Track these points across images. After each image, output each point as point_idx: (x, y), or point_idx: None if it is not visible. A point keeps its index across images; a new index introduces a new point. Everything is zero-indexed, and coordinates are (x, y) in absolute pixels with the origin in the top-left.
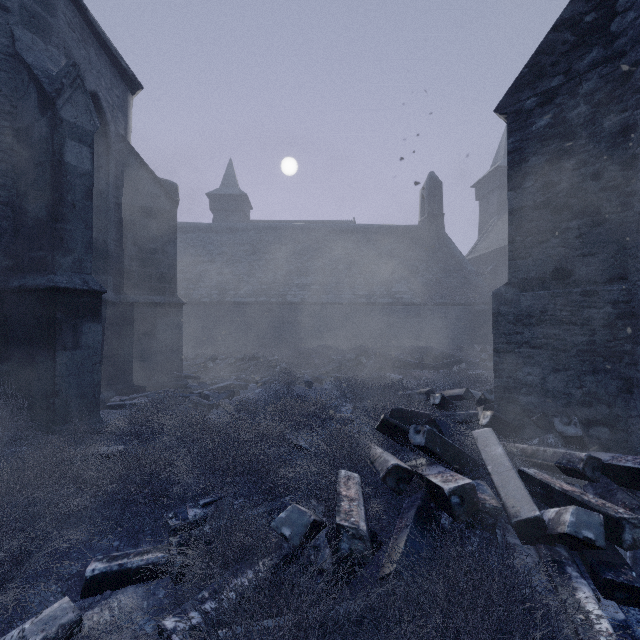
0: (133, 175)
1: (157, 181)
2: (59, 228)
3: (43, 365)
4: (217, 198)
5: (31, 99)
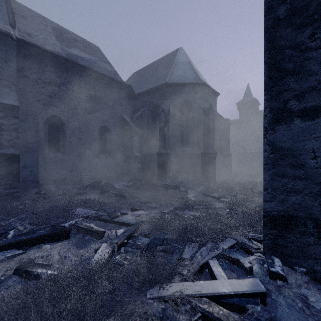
0: (218, 120)
1: (224, 120)
2: (209, 141)
3: (207, 168)
4: (241, 104)
5: (203, 115)
